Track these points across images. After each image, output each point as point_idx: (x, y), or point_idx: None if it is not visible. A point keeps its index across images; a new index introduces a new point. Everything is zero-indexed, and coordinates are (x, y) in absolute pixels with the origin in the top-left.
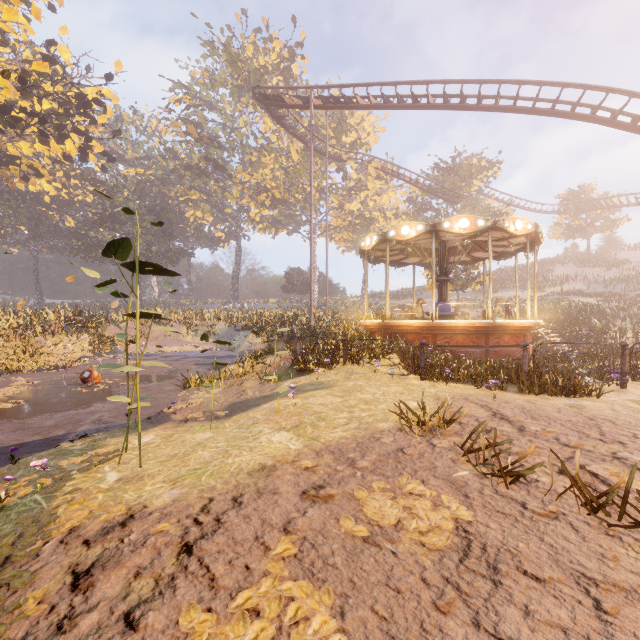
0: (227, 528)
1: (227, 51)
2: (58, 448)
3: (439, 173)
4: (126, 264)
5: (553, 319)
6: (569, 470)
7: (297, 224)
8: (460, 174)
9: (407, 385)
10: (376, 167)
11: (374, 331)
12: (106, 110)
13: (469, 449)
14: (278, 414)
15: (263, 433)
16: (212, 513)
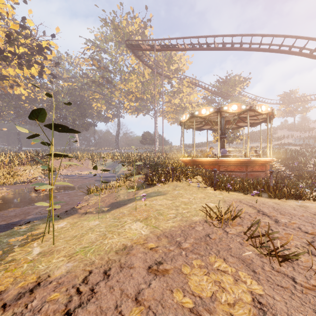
0: (97, 297)
1: (113, 23)
2: (11, 230)
3: (219, 84)
4: (47, 125)
5: (278, 157)
6: (314, 251)
7: (148, 110)
8: (230, 84)
9: (206, 193)
10: (187, 81)
11: (187, 163)
12: (51, 52)
13: (250, 236)
14: (136, 211)
15: (127, 223)
16: (89, 284)
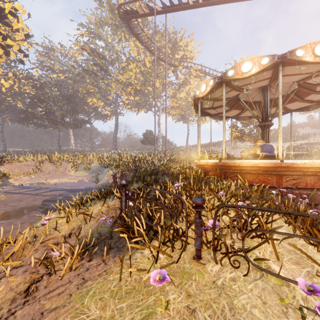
0: None
1: (108, 3)
2: None
3: None
4: None
5: None
6: None
7: (150, 106)
8: None
9: None
10: (195, 70)
11: (207, 170)
12: (18, 20)
13: None
14: None
15: None
16: None
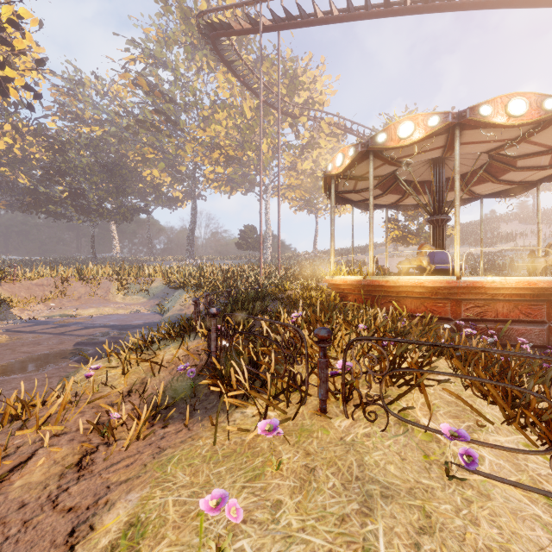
0: None
1: (180, 7)
2: None
3: None
4: None
5: None
6: None
7: (251, 184)
8: None
9: None
10: (329, 123)
11: (346, 292)
12: (25, 35)
13: None
14: None
15: None
16: None
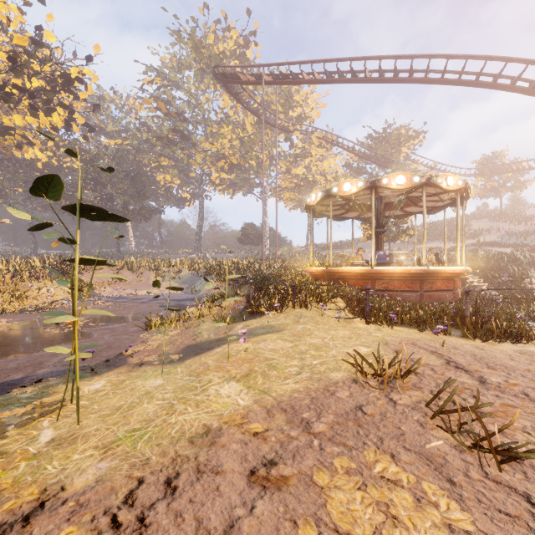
0: None
1: (192, 39)
2: (7, 396)
3: (372, 142)
4: (68, 208)
5: (474, 266)
6: None
7: (251, 186)
8: (390, 142)
9: (354, 329)
10: (318, 137)
11: (318, 277)
12: (87, 87)
13: (439, 411)
14: (229, 361)
15: (212, 383)
16: (137, 506)
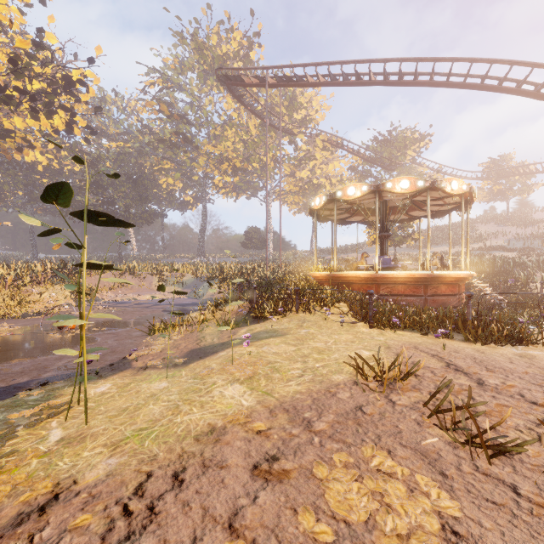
0: (160, 523)
1: (194, 40)
2: (14, 398)
3: (378, 144)
4: (75, 213)
5: (480, 271)
6: None
7: (255, 189)
8: (396, 145)
9: (357, 333)
10: (323, 139)
11: (323, 281)
12: (88, 89)
13: (435, 410)
14: (233, 364)
15: (216, 385)
16: (146, 497)
